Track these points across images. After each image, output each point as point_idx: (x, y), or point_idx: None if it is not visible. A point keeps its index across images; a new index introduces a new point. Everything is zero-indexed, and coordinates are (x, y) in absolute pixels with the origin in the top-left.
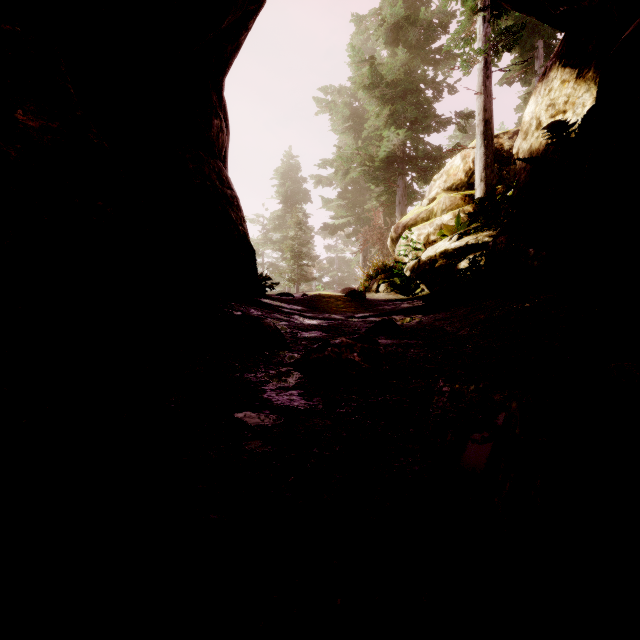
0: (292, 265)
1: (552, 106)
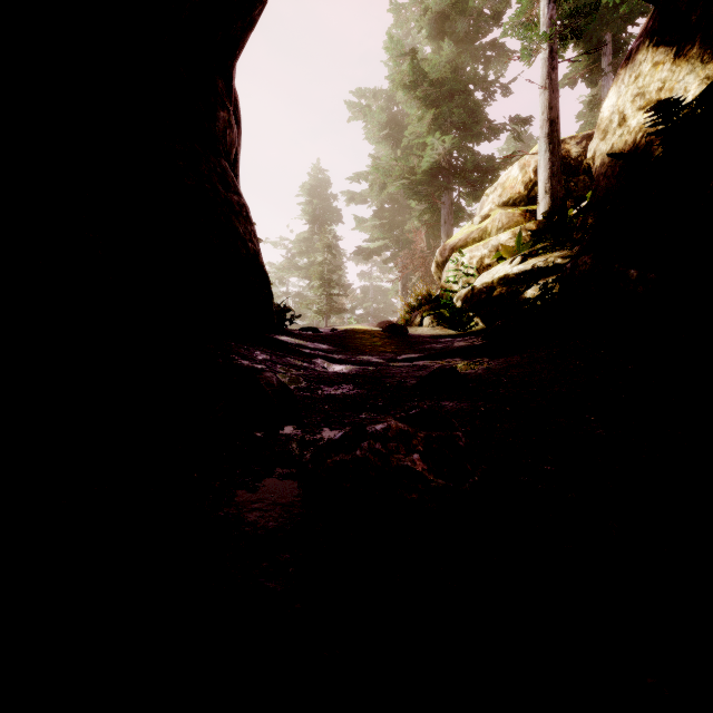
0: (320, 295)
1: (641, 96)
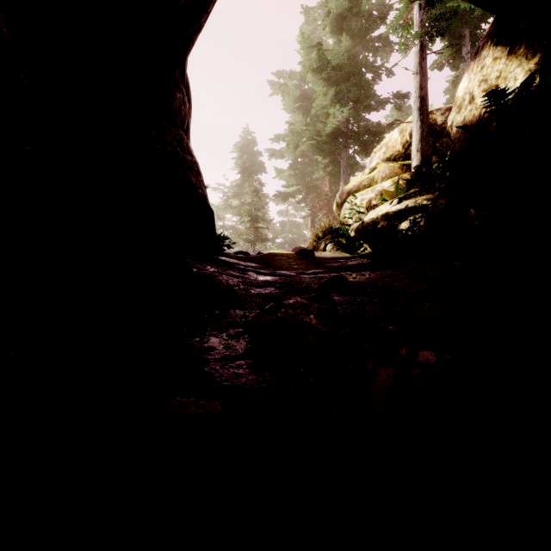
0: (249, 227)
1: (484, 81)
